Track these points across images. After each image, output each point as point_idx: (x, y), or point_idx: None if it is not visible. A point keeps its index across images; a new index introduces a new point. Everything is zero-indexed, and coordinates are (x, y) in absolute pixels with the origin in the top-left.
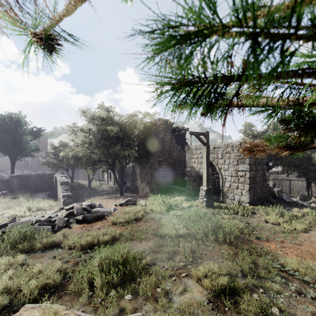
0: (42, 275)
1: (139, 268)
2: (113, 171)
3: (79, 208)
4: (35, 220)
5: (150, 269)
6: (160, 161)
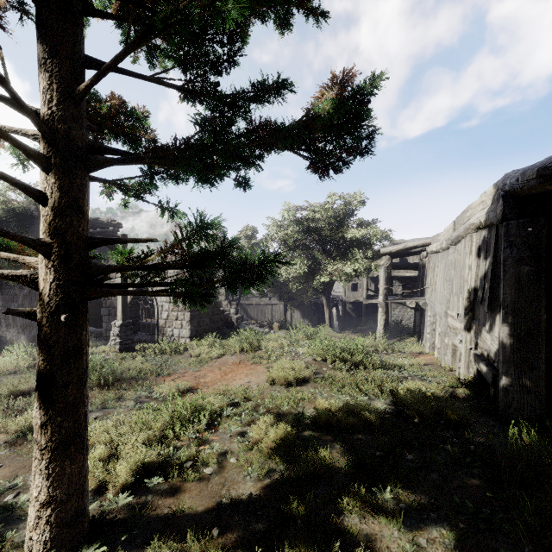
0: None
1: None
2: None
3: None
4: None
5: None
6: None
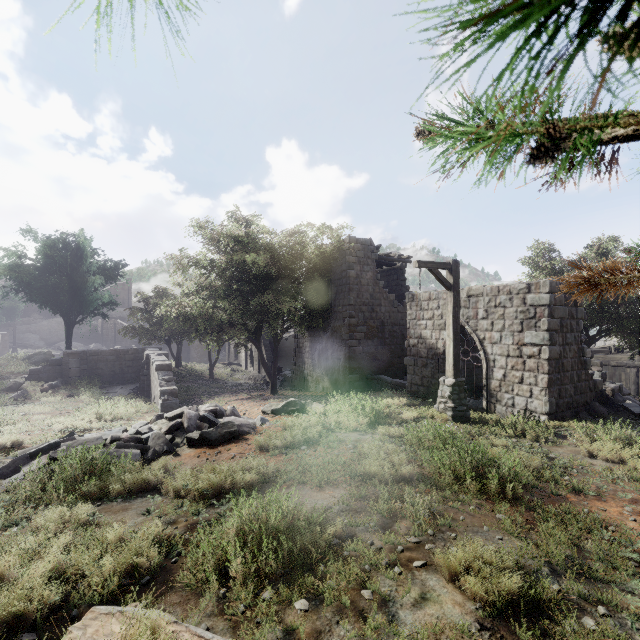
0: (126, 548)
1: (322, 544)
2: (258, 345)
3: (194, 416)
4: (111, 438)
5: (345, 548)
6: (353, 324)
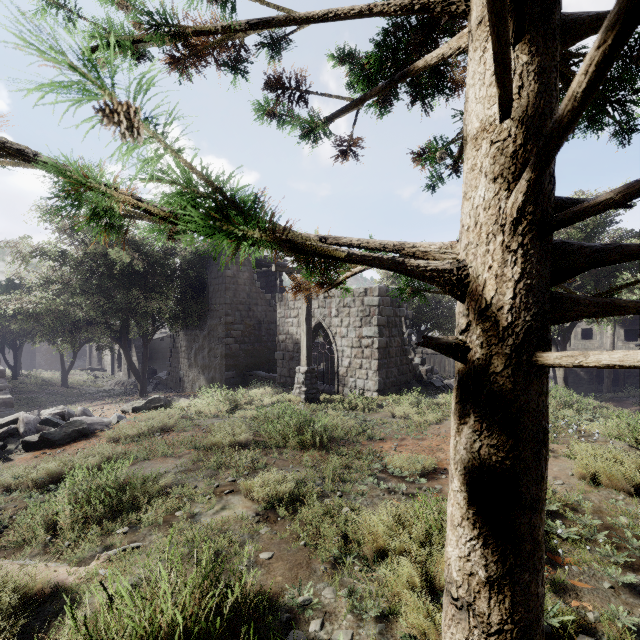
0: None
1: (151, 493)
2: (124, 346)
3: (33, 420)
4: None
5: (172, 493)
6: (229, 323)
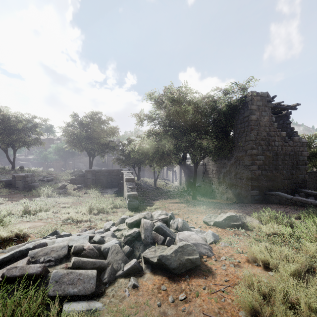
0: None
1: None
2: (184, 168)
3: (149, 226)
4: (74, 249)
5: None
6: (253, 154)
